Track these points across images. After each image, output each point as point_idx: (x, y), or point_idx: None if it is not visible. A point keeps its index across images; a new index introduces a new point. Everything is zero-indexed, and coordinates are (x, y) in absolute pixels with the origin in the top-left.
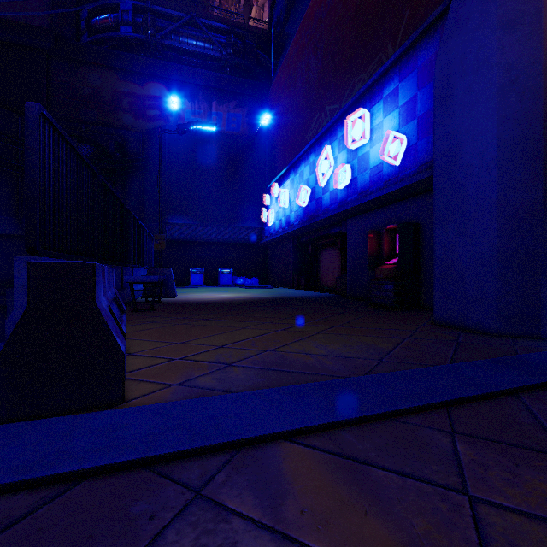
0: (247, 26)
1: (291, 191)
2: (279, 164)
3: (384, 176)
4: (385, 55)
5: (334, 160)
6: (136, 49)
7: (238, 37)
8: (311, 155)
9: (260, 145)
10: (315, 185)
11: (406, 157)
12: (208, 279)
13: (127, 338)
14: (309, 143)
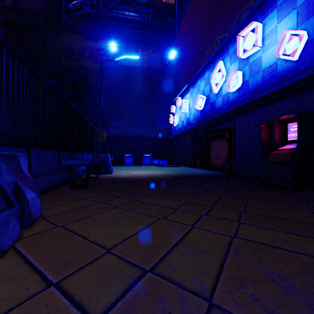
0: (160, 2)
1: (190, 100)
2: (181, 85)
3: (278, 73)
4: None
5: (226, 71)
6: (93, 21)
7: (155, 9)
8: (206, 72)
9: (168, 74)
10: (210, 93)
11: (306, 50)
12: (136, 161)
13: (24, 233)
14: (205, 63)
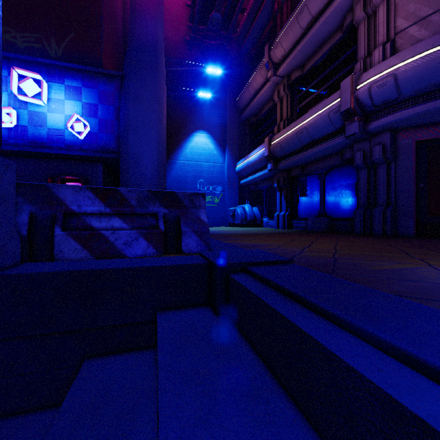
0: None
1: None
2: None
3: (66, 140)
4: (47, 42)
5: None
6: None
7: None
8: None
9: None
10: None
11: (89, 138)
12: None
13: None
14: None
